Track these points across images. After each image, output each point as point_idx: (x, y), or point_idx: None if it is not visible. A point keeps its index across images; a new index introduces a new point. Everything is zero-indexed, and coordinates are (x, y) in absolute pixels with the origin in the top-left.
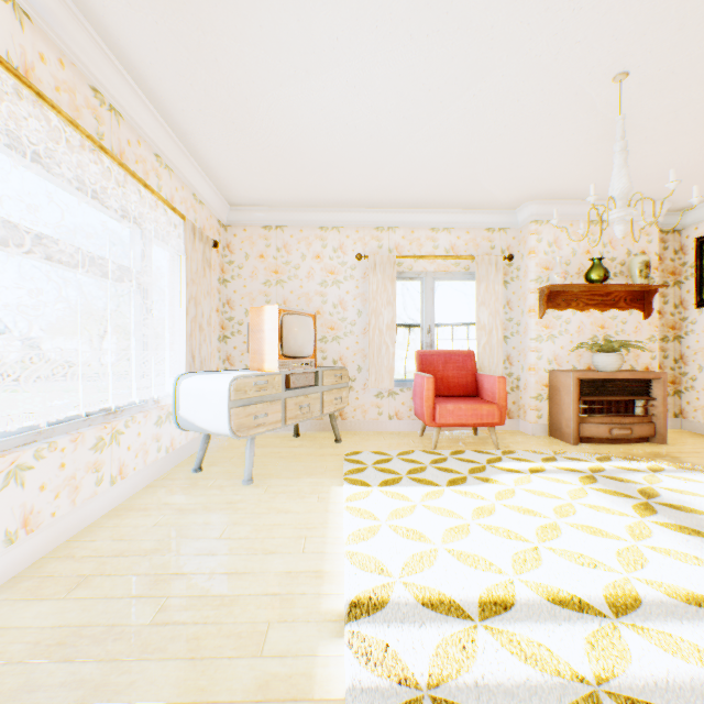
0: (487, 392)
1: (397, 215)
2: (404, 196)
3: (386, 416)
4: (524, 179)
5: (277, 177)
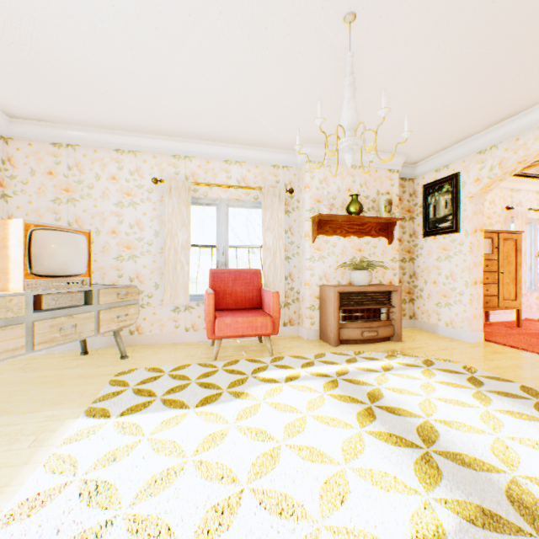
0: (267, 305)
1: (193, 145)
2: (194, 126)
3: (183, 328)
4: (295, 121)
5: (47, 87)
